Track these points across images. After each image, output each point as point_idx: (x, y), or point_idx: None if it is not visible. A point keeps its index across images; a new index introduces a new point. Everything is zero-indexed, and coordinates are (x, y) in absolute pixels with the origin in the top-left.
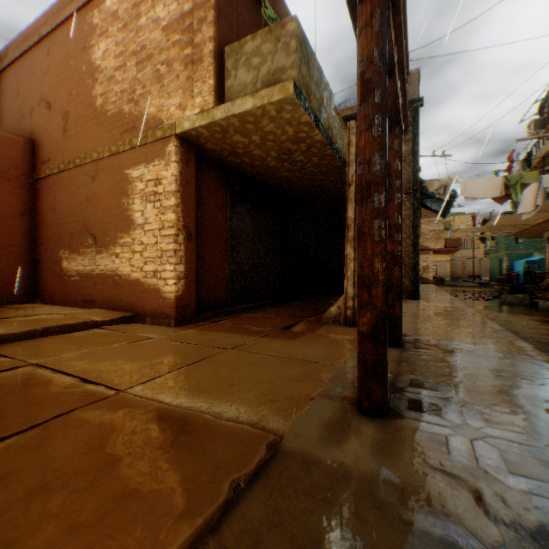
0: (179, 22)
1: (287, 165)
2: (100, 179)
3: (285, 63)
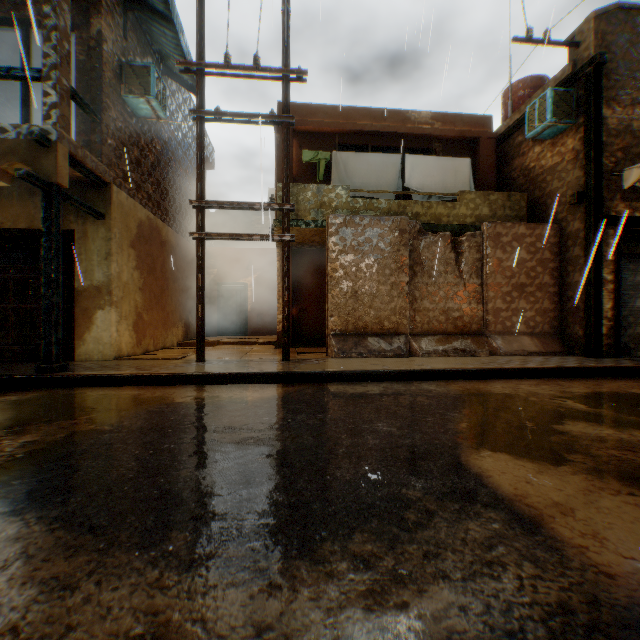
0: None
1: None
2: None
3: None
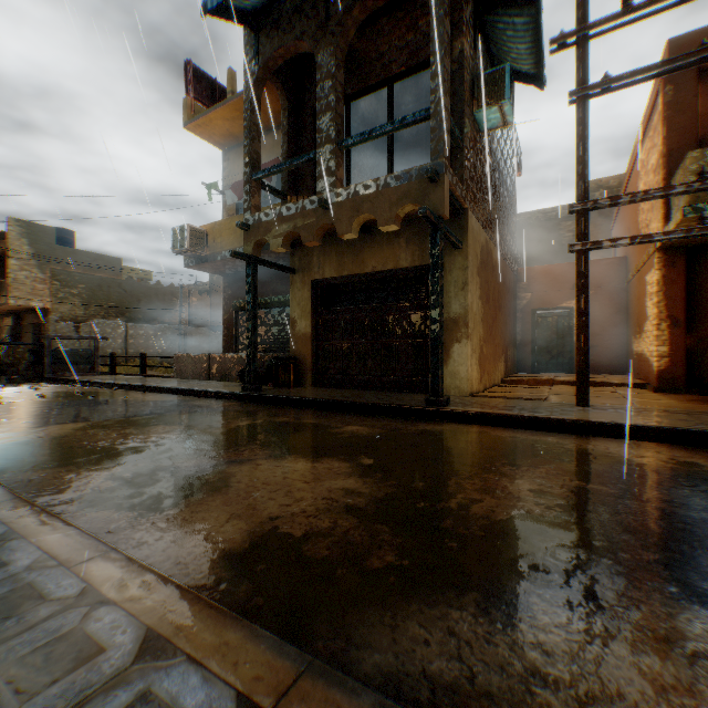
0: (655, 166)
1: None
2: (638, 284)
3: None
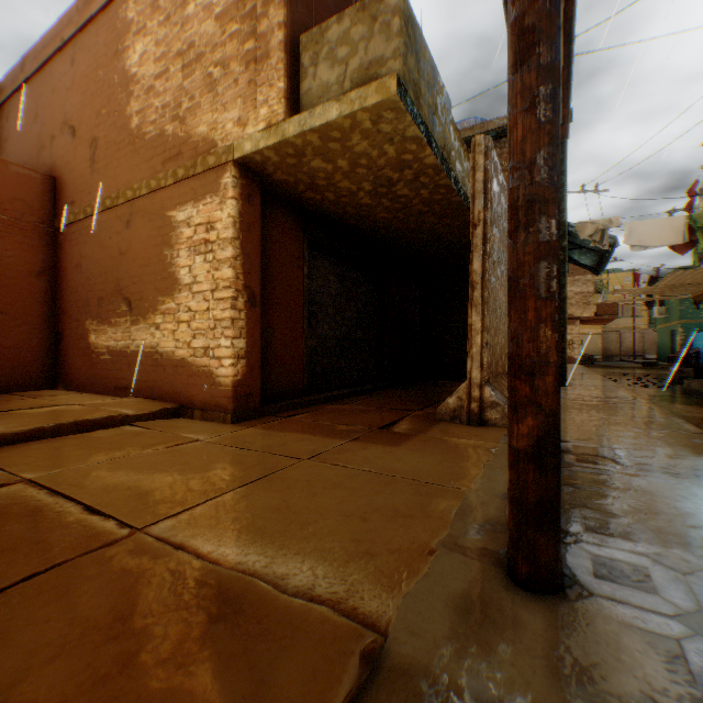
0: (238, 7)
1: (386, 203)
2: (136, 225)
3: (384, 52)
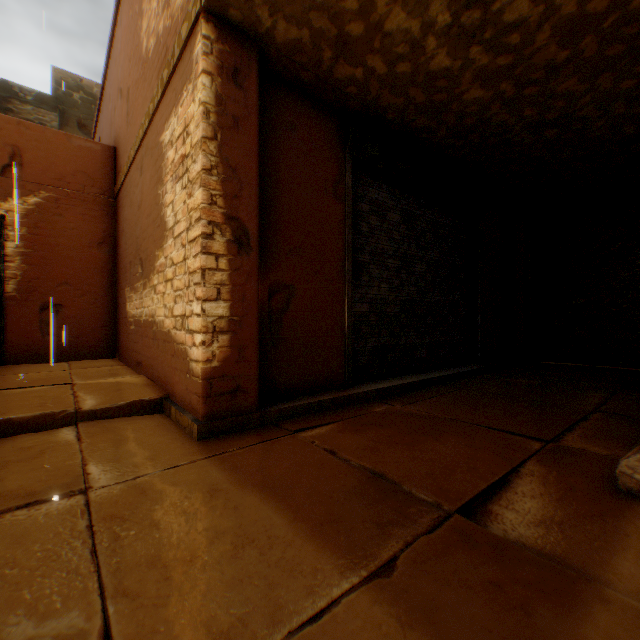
0: None
1: (479, 60)
2: (145, 169)
3: None
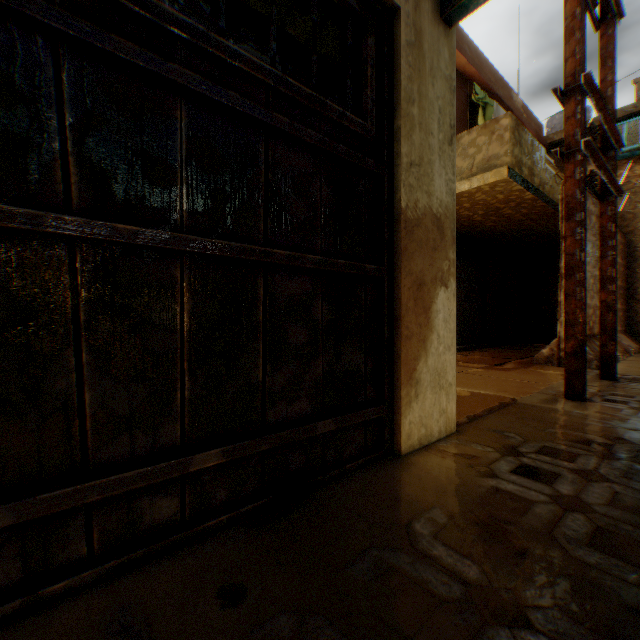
0: None
1: (493, 218)
2: None
3: (498, 151)
